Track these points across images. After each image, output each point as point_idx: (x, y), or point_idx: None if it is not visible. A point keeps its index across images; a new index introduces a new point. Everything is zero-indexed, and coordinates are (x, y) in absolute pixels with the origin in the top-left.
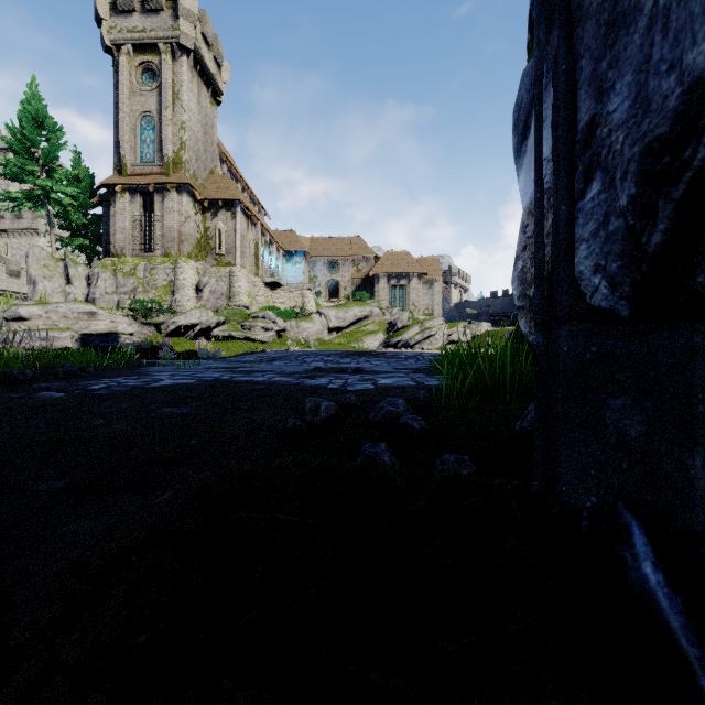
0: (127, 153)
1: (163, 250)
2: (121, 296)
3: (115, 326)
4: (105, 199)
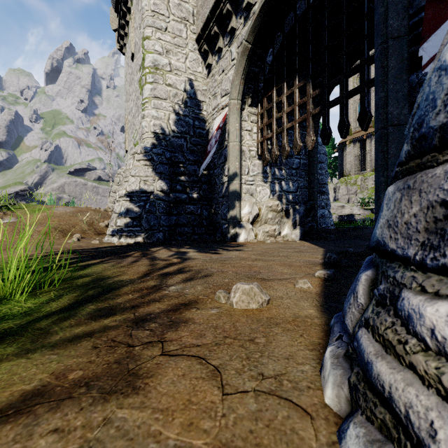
0: (351, 123)
1: (371, 168)
2: (349, 196)
3: (352, 211)
4: (339, 149)
